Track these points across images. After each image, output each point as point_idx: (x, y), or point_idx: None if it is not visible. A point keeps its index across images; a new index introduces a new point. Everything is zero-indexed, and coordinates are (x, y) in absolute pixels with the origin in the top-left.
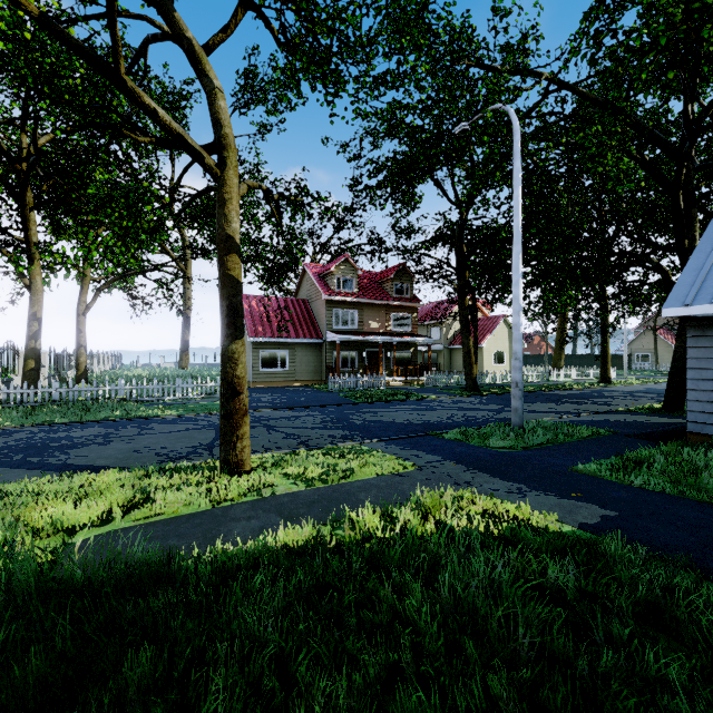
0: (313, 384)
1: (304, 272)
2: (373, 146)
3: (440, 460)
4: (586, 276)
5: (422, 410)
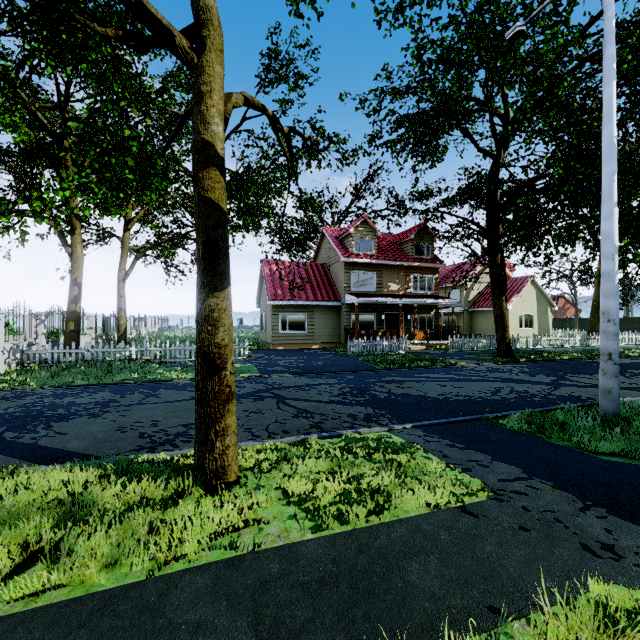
0: (331, 347)
1: (323, 236)
2: (395, 94)
3: (523, 477)
4: None
5: (456, 381)
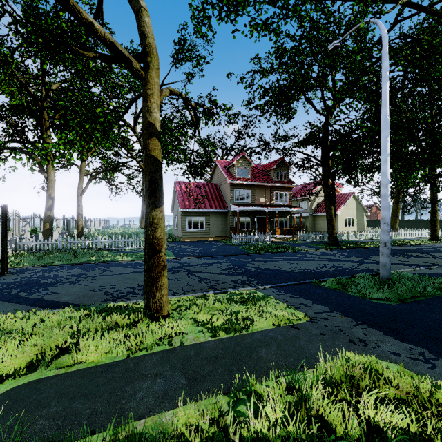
0: (221, 239)
1: (216, 166)
2: (262, 75)
3: (327, 311)
4: (431, 159)
5: (300, 260)
